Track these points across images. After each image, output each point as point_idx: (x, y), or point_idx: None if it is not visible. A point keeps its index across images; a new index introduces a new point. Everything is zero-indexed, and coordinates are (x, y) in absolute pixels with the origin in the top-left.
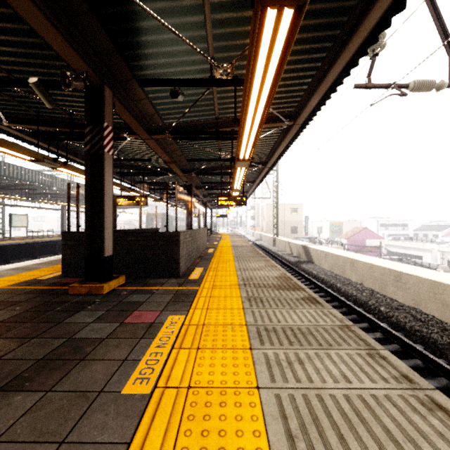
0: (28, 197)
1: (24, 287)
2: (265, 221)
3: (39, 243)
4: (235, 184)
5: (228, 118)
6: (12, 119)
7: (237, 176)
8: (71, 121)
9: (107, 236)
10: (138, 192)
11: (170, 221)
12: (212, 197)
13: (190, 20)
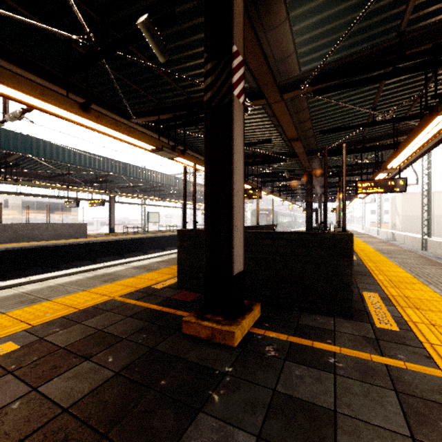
0: (159, 197)
1: (136, 301)
2: (399, 216)
3: (166, 237)
4: (398, 158)
5: (426, 26)
6: (139, 115)
7: (417, 140)
8: (188, 102)
9: (237, 239)
10: (251, 184)
11: (275, 217)
12: (331, 187)
13: None
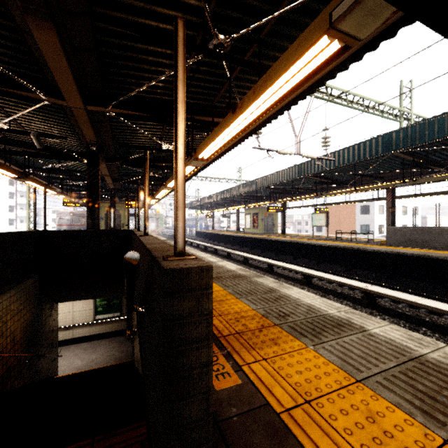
0: None
1: None
2: None
3: None
4: None
5: None
6: None
7: None
8: None
9: None
10: None
11: None
12: None
13: (32, 125)
